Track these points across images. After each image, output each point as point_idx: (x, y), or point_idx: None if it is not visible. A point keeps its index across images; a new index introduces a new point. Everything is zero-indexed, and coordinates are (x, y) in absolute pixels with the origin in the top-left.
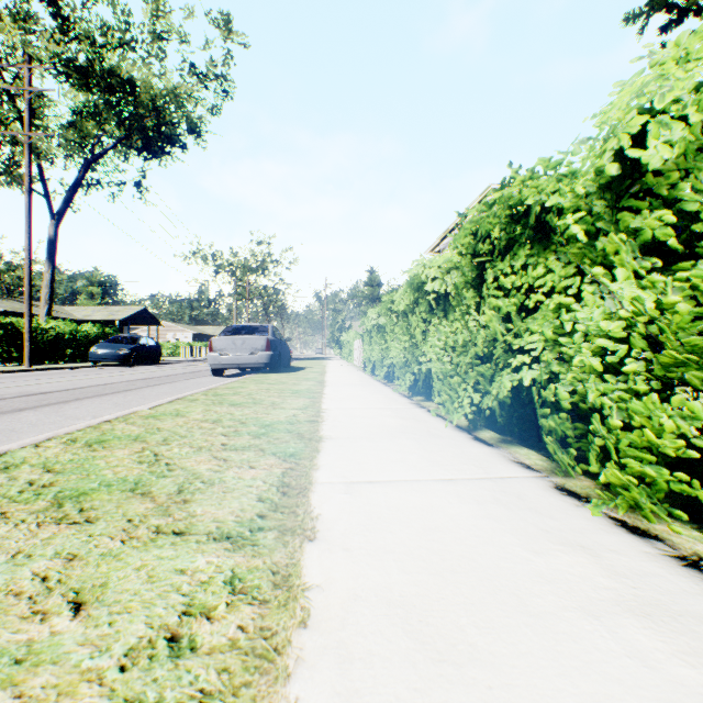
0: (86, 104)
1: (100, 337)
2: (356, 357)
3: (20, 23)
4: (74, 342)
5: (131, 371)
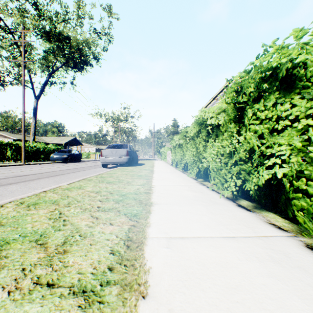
0: (49, 48)
1: (55, 150)
2: (168, 159)
3: (20, 13)
4: (44, 152)
5: (67, 165)
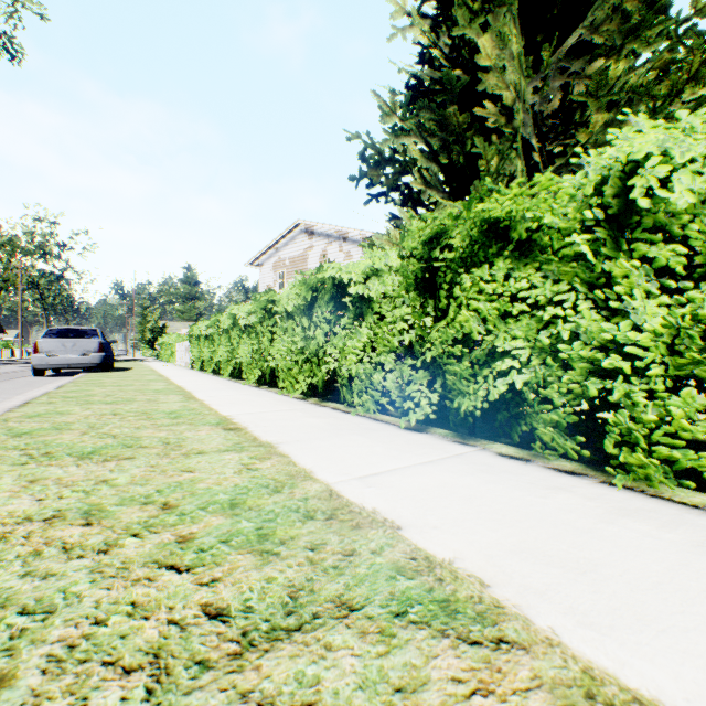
0: None
1: None
2: (180, 358)
3: None
4: None
5: None
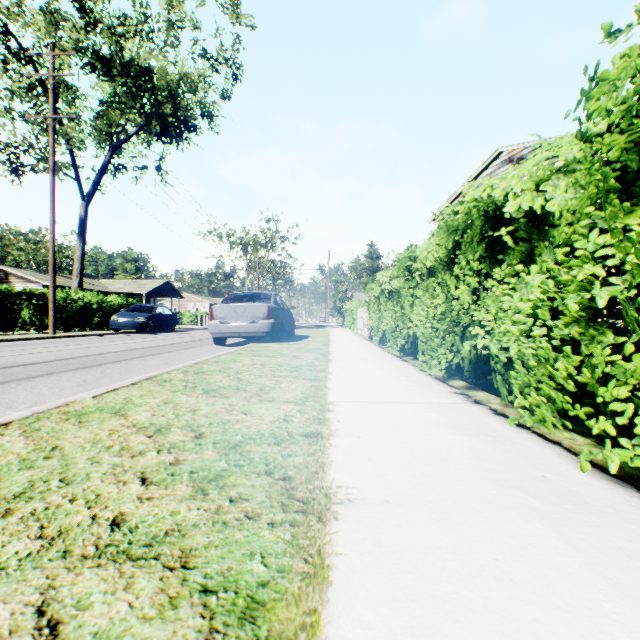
0: (111, 95)
1: (124, 307)
2: (359, 325)
3: (48, 17)
4: (100, 311)
5: (141, 339)
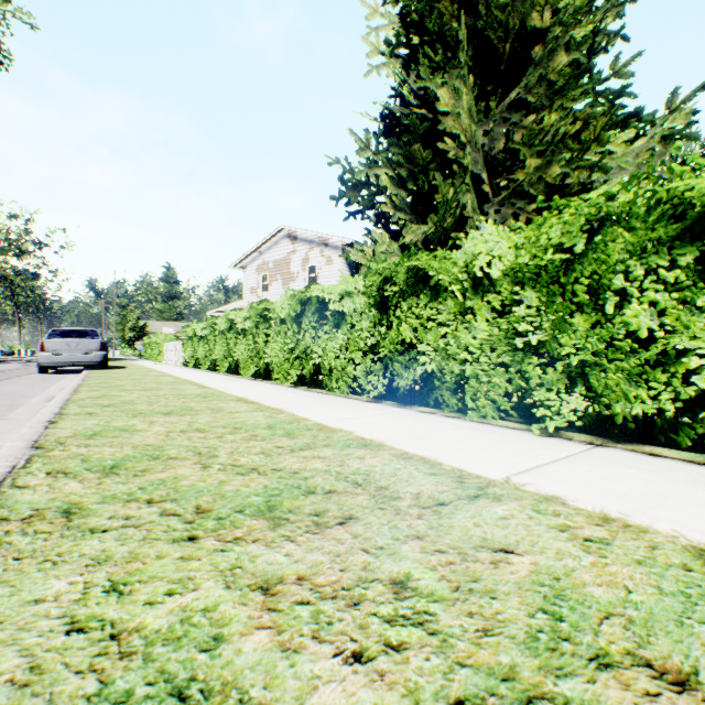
0: None
1: None
2: (168, 357)
3: None
4: None
5: None
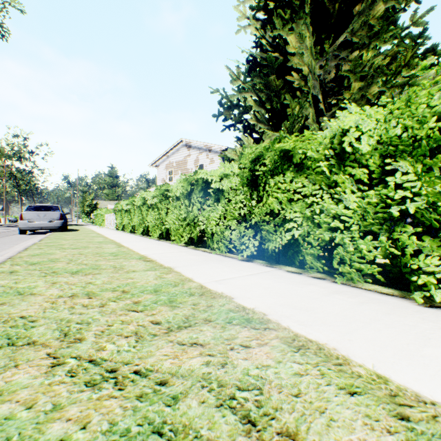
0: None
1: None
2: (108, 223)
3: None
4: None
5: None
